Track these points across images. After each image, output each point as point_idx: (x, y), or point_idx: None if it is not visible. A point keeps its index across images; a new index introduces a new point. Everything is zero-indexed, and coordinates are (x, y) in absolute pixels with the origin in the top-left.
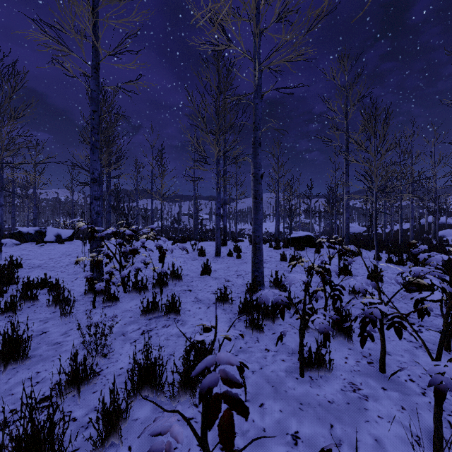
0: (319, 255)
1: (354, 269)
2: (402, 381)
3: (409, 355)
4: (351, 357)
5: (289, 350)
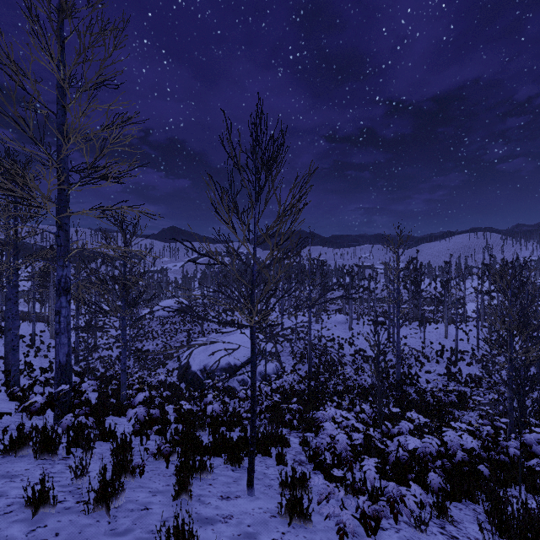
0: None
1: None
2: None
3: None
4: None
5: None
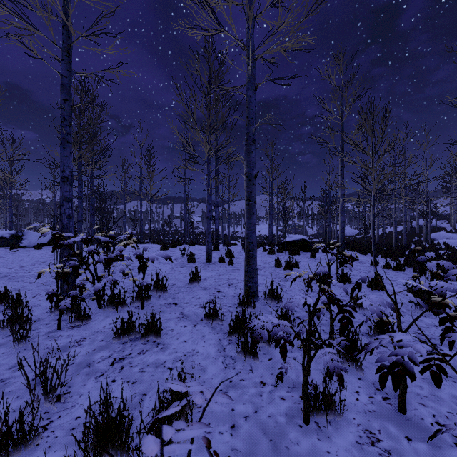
0: (315, 260)
1: (353, 276)
2: (427, 425)
3: (429, 386)
4: (362, 390)
5: (289, 383)
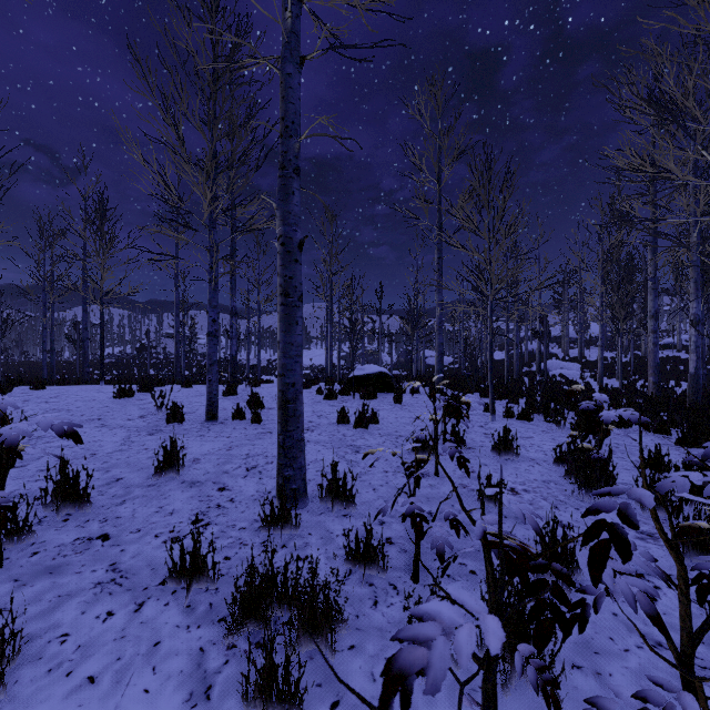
0: (402, 407)
1: (465, 433)
2: None
3: None
4: None
5: None
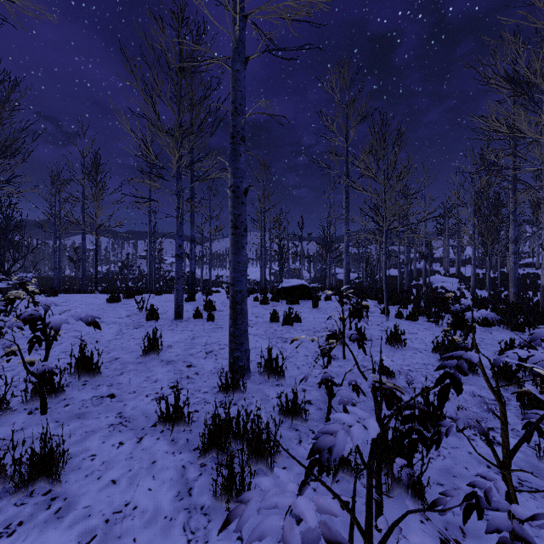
0: (318, 310)
1: (365, 329)
2: None
3: None
4: None
5: None
